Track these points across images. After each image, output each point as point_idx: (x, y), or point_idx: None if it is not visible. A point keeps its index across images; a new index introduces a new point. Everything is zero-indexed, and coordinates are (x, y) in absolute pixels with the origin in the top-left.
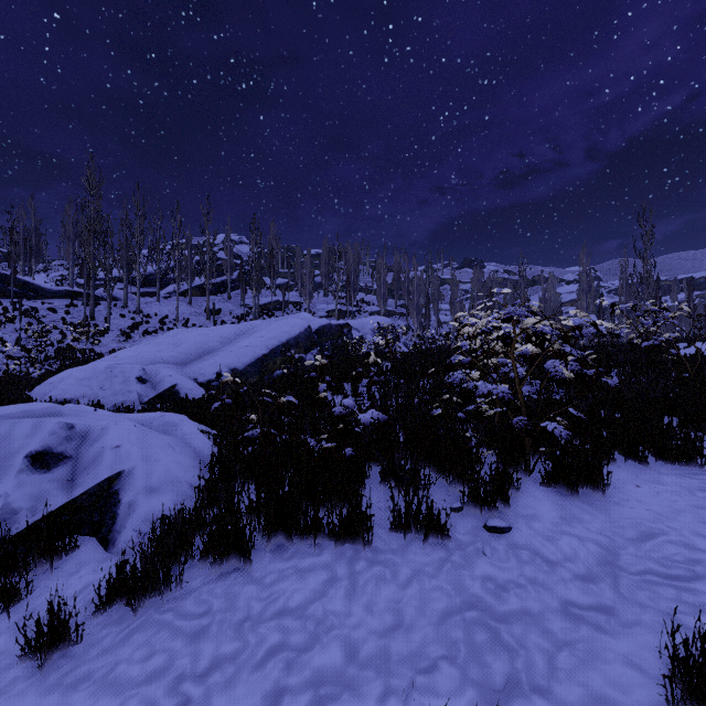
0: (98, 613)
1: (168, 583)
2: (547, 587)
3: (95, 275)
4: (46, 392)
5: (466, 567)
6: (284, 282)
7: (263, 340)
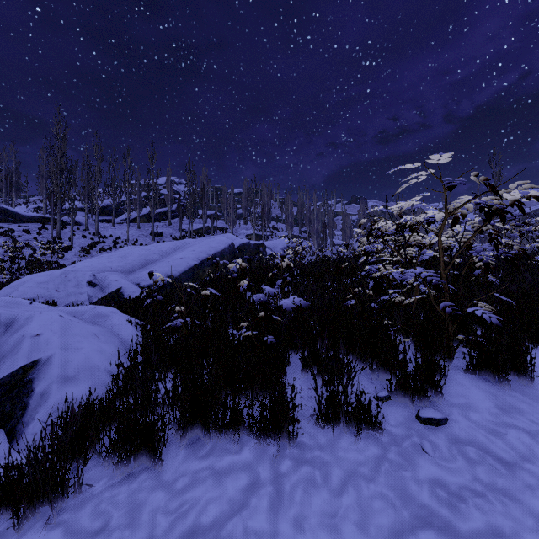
0: None
1: (62, 488)
2: (512, 496)
3: (61, 203)
4: (9, 293)
5: (406, 467)
6: (213, 213)
7: (194, 253)
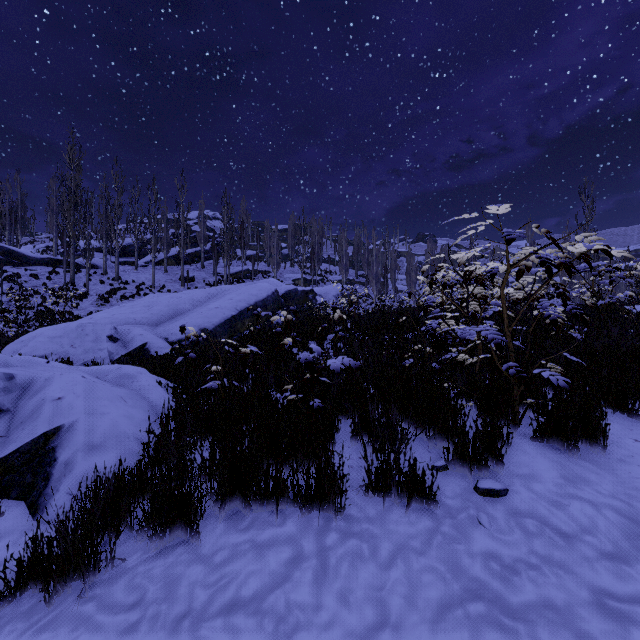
0: (4, 602)
1: (94, 562)
2: (568, 569)
3: (75, 243)
4: (17, 349)
5: (460, 540)
6: (253, 254)
7: (232, 302)
